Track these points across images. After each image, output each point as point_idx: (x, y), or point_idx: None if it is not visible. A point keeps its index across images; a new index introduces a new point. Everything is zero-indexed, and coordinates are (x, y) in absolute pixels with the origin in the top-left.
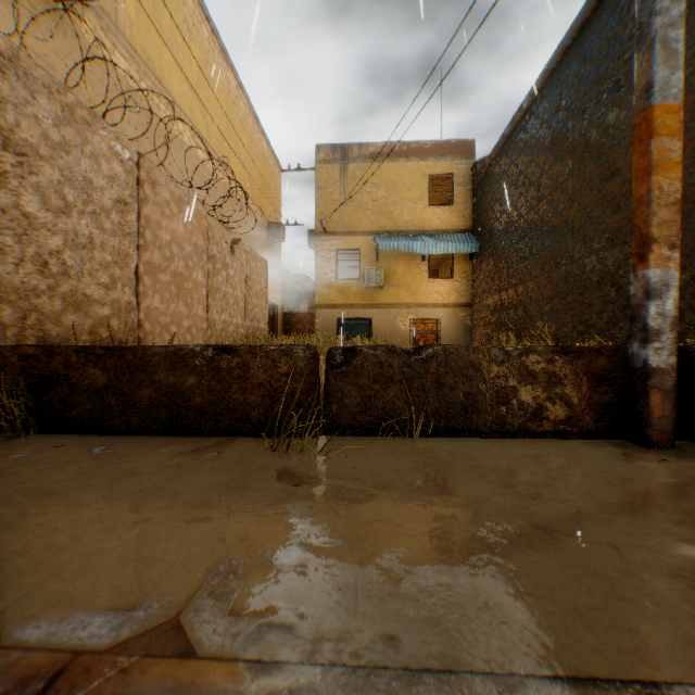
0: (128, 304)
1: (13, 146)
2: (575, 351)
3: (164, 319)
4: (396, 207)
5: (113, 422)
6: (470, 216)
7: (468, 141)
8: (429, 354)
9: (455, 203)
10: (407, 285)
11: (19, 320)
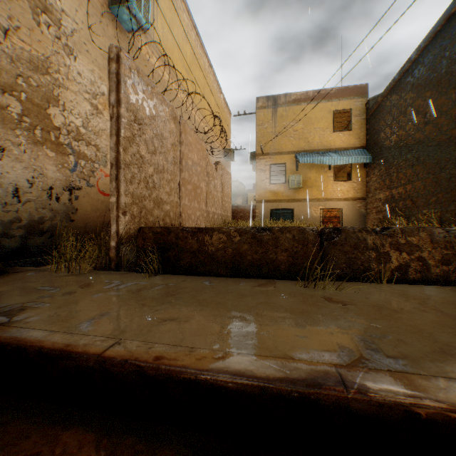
0: (176, 203)
1: (137, 120)
2: None
3: (189, 211)
4: (310, 134)
5: (201, 269)
6: (364, 137)
7: (362, 85)
8: (390, 232)
9: (353, 129)
10: (318, 186)
11: (138, 213)
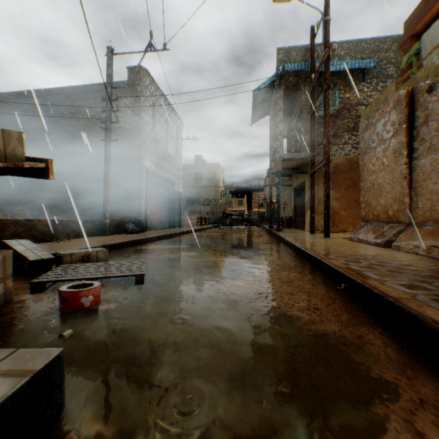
0: None
1: None
2: (94, 220)
3: None
4: None
5: None
6: None
7: None
8: (71, 221)
9: None
10: None
11: None
